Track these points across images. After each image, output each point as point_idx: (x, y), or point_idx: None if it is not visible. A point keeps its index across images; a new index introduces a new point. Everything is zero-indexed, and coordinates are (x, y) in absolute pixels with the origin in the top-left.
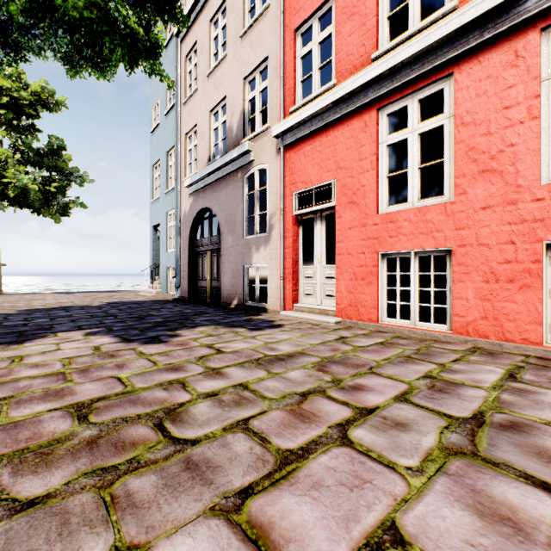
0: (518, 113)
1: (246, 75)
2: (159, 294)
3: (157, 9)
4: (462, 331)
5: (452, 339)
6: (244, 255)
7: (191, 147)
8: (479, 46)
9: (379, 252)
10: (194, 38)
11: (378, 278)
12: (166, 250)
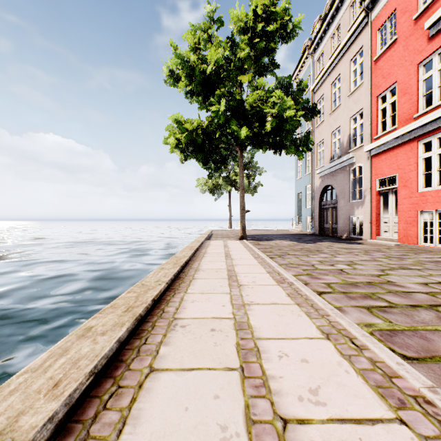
0: None
1: (351, 116)
2: (301, 231)
3: (307, 118)
4: None
5: None
6: (350, 210)
7: (320, 151)
8: None
9: (418, 210)
10: (321, 92)
11: (417, 223)
12: (305, 207)
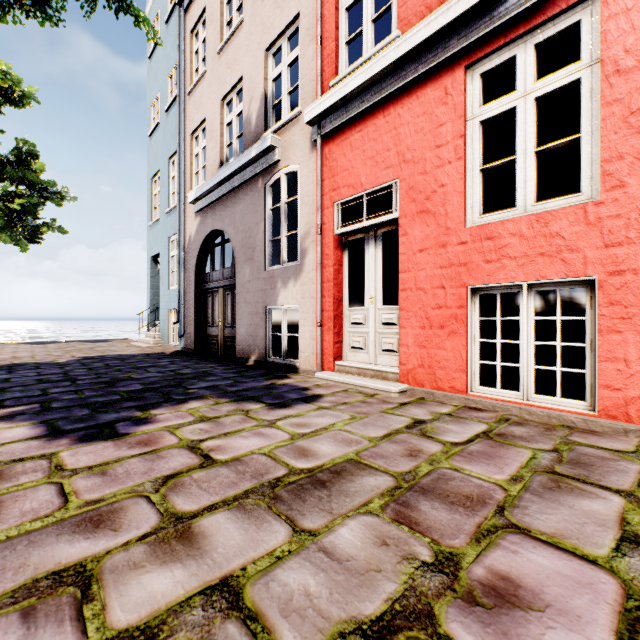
0: None
1: (269, 44)
2: (158, 345)
3: None
4: (617, 414)
5: (599, 426)
6: (267, 292)
7: (198, 151)
8: None
9: (467, 286)
10: (201, 5)
11: (466, 325)
12: (167, 287)
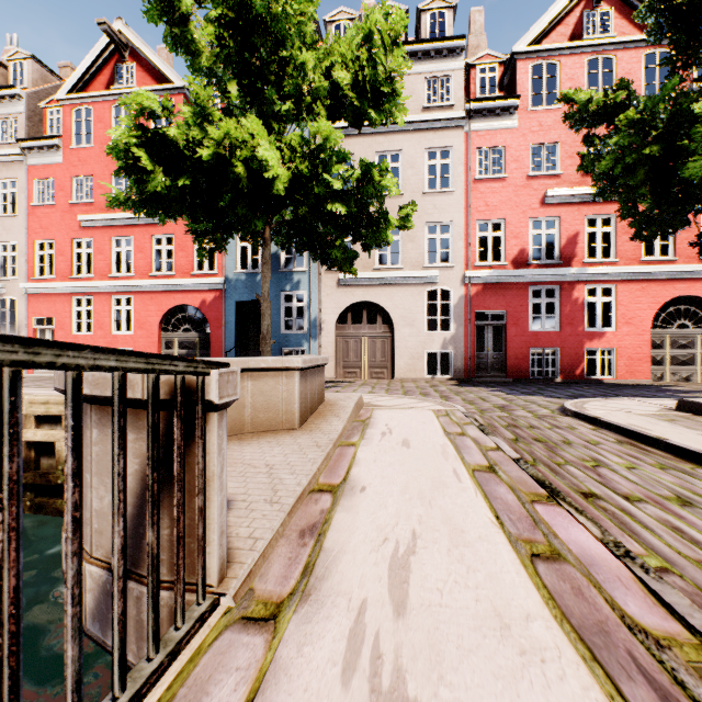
0: (107, 314)
1: (0, 241)
2: None
3: None
4: None
5: None
6: None
7: None
8: (100, 292)
9: None
10: None
11: None
12: None
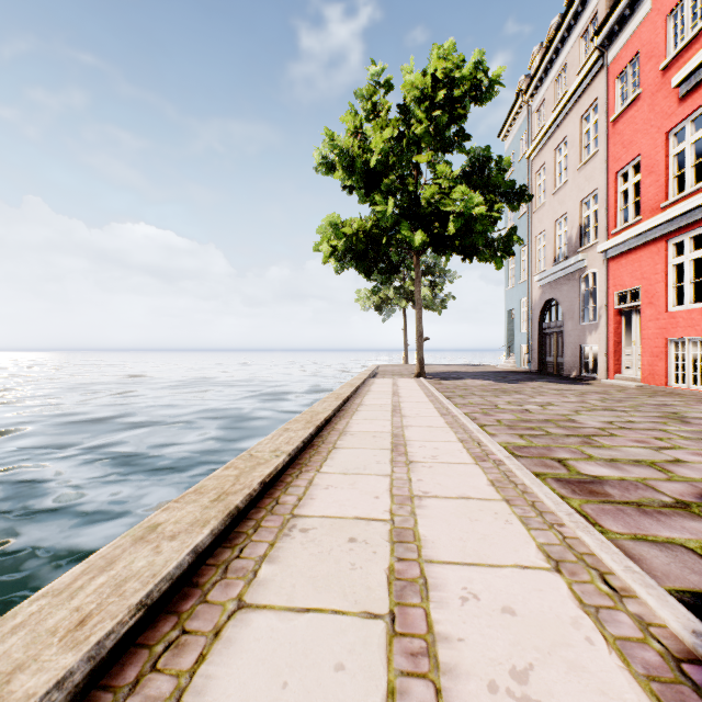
0: None
1: (581, 199)
2: (513, 368)
3: (513, 207)
4: None
5: None
6: (580, 337)
7: (540, 247)
8: None
9: (667, 338)
10: (542, 160)
11: (666, 356)
12: (519, 331)
